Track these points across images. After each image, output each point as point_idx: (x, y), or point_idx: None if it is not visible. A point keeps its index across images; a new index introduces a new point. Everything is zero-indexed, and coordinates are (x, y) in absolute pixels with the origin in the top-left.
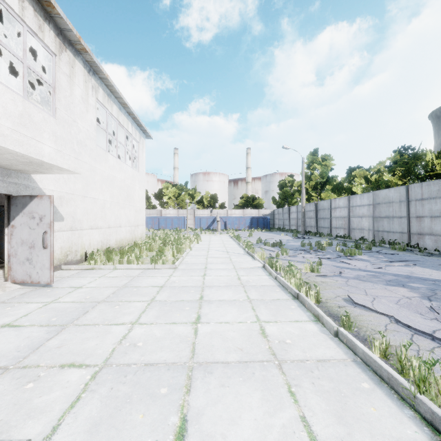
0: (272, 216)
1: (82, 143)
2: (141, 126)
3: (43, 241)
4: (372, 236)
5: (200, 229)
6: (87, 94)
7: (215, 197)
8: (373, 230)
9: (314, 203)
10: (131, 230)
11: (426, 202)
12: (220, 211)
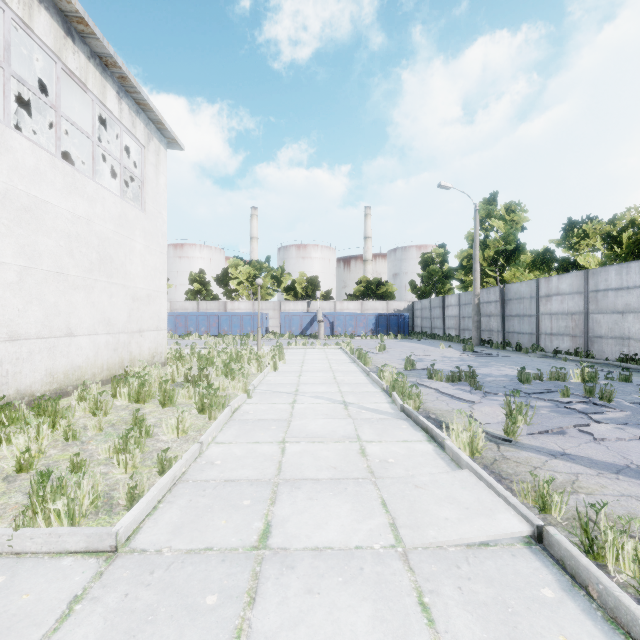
0: (410, 312)
1: None
2: (148, 108)
3: None
4: None
5: (288, 335)
6: None
7: (315, 281)
8: None
9: (498, 288)
10: (115, 342)
11: None
12: (324, 304)
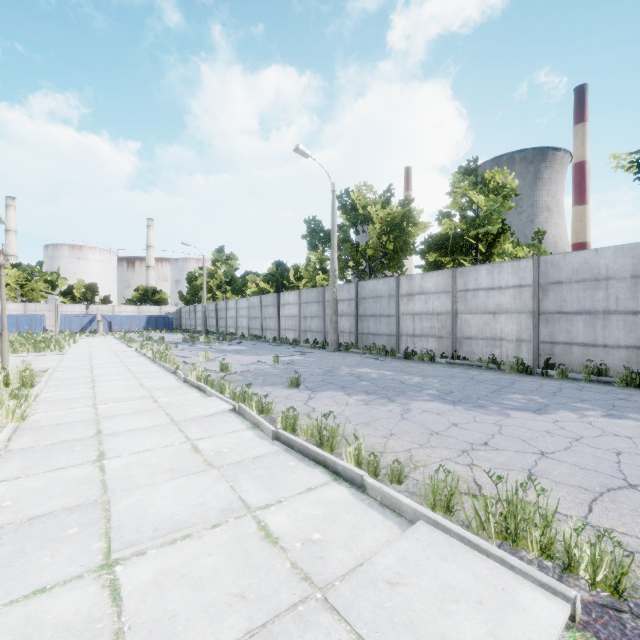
0: (179, 314)
1: None
2: None
3: None
4: (248, 332)
5: (69, 332)
6: None
7: (94, 287)
8: (248, 328)
9: (215, 303)
10: None
11: (268, 308)
12: (103, 307)
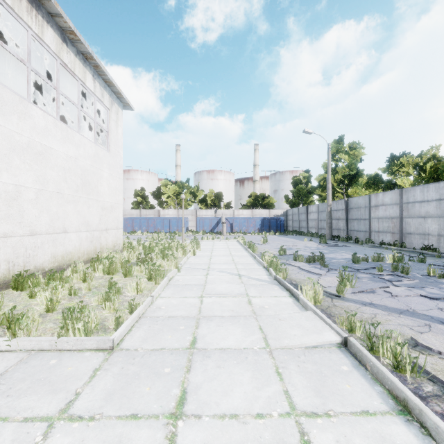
0: (285, 216)
1: None
2: (111, 84)
3: None
4: None
5: (202, 232)
6: None
7: (220, 195)
8: None
9: (344, 200)
10: (92, 237)
11: None
12: (226, 211)
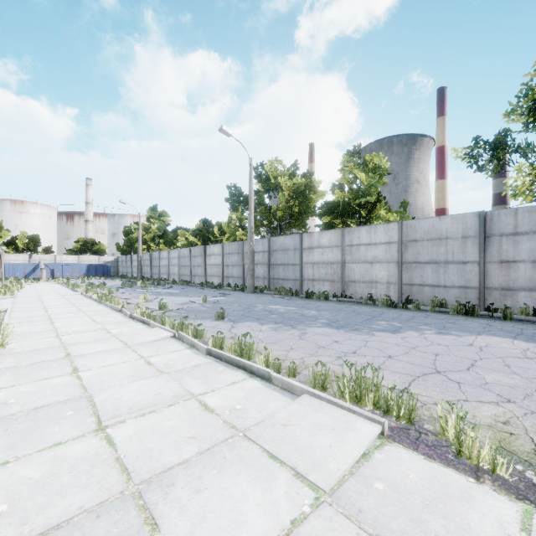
0: (116, 263)
1: None
2: None
3: None
4: (179, 278)
5: (14, 279)
6: None
7: (36, 239)
8: (179, 274)
9: (149, 253)
10: None
11: (196, 258)
12: (45, 256)
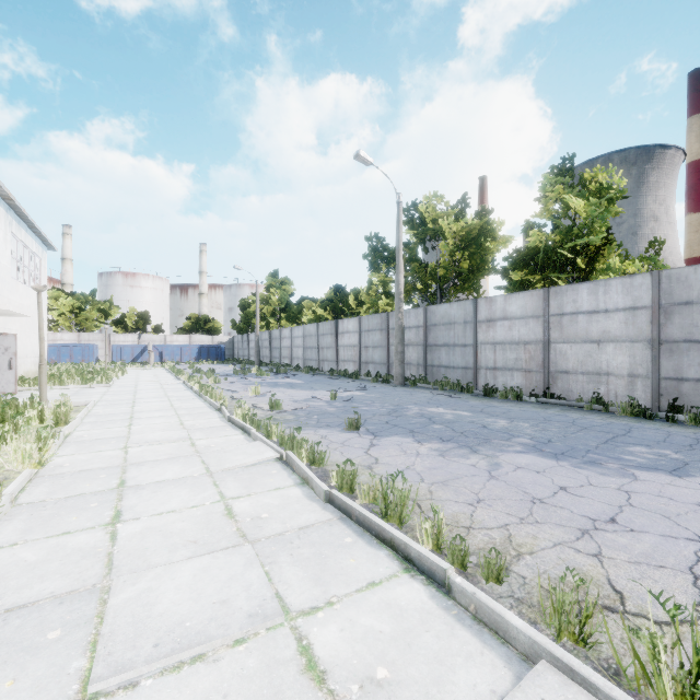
0: (231, 344)
1: (3, 280)
2: (46, 241)
3: (10, 364)
4: (303, 363)
5: (121, 363)
6: (6, 232)
7: (146, 316)
8: (304, 359)
9: (268, 332)
10: (35, 361)
11: (325, 337)
12: (155, 336)
